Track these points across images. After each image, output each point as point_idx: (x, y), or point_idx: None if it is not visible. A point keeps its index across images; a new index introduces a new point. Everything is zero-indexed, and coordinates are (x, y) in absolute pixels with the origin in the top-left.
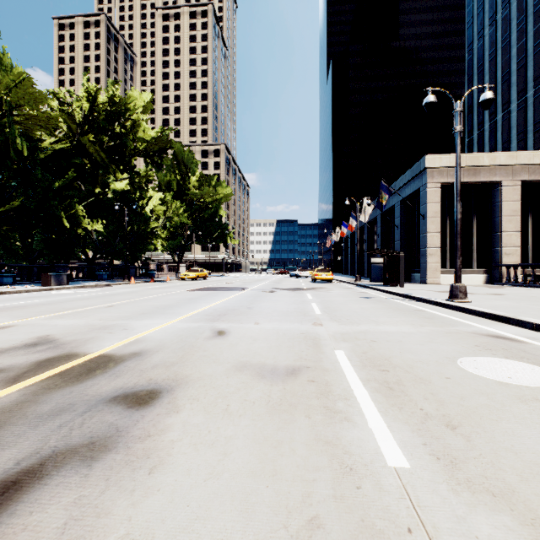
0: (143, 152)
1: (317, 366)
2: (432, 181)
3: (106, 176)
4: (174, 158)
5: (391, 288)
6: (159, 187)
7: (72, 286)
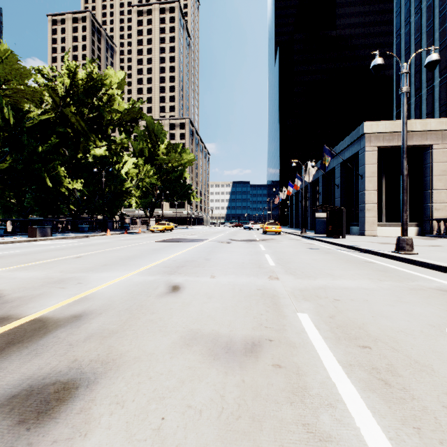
0: (117, 122)
1: (281, 339)
2: (370, 145)
3: (88, 144)
4: (146, 129)
5: (335, 240)
6: (134, 154)
7: (54, 237)
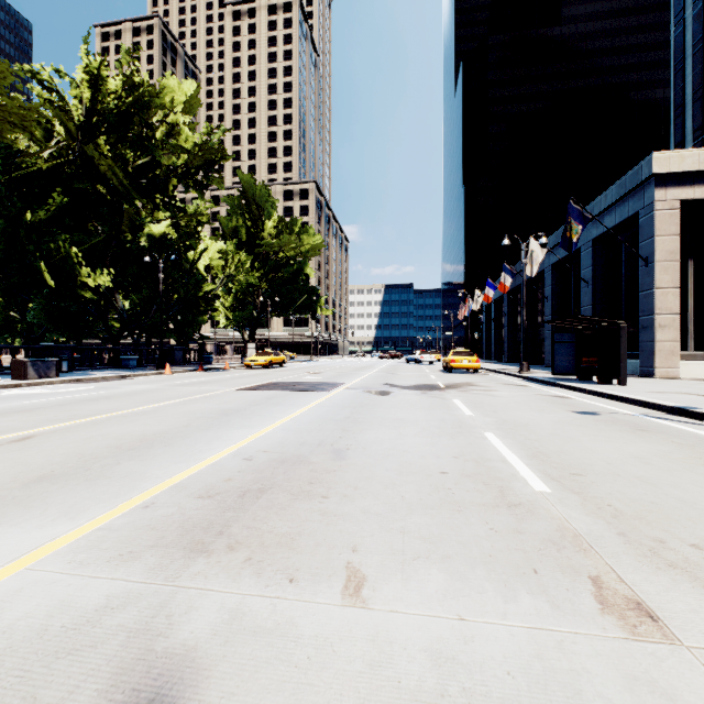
0: (182, 171)
1: None
2: (664, 198)
3: (140, 217)
4: (242, 195)
5: (612, 389)
6: (223, 238)
7: (58, 379)
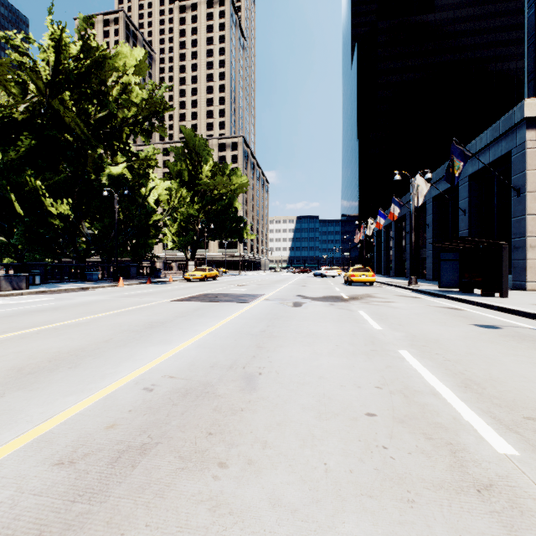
0: (132, 121)
1: None
2: (535, 138)
3: (102, 161)
4: (185, 145)
5: (498, 301)
6: (170, 179)
7: (26, 291)
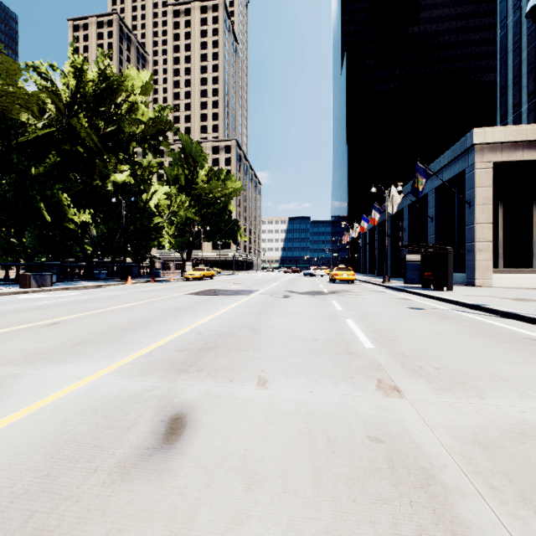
0: (140, 137)
1: None
2: (482, 161)
3: (107, 168)
4: (181, 151)
5: (440, 294)
6: (167, 182)
7: (53, 288)
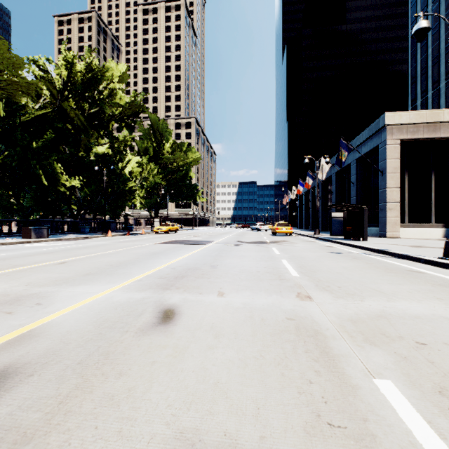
0: (118, 117)
1: None
2: (391, 138)
3: (90, 142)
4: (150, 127)
5: (357, 242)
6: (138, 153)
7: (50, 239)
